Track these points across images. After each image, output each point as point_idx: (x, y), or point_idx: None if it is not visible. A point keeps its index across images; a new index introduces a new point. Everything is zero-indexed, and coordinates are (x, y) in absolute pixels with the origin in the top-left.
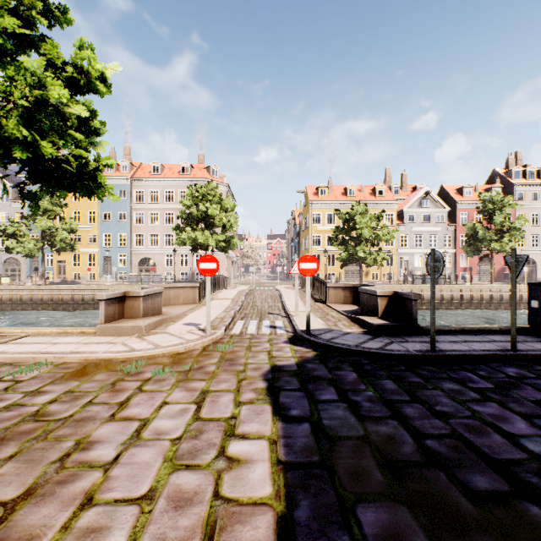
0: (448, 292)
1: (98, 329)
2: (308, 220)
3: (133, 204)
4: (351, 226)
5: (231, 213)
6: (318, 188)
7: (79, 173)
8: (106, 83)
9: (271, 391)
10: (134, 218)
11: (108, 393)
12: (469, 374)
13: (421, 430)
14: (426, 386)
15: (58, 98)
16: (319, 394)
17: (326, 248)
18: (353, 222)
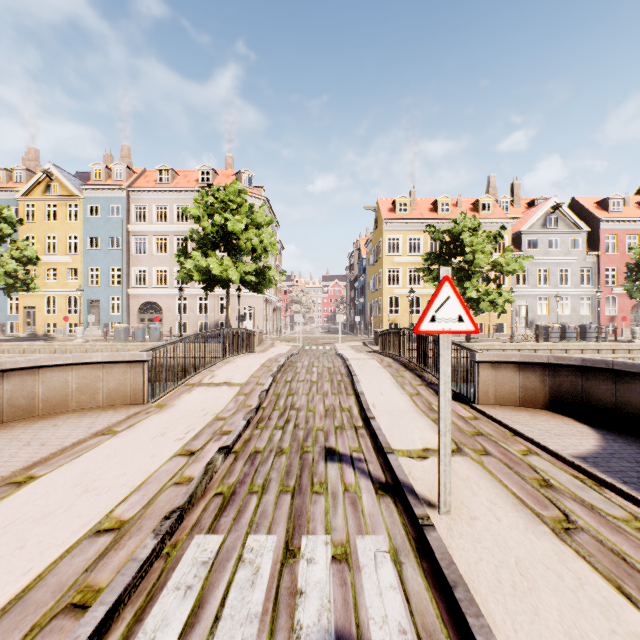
0: (610, 355)
1: None
2: (381, 247)
3: (131, 226)
4: (452, 252)
5: (265, 229)
6: (395, 202)
7: None
8: None
9: None
10: (133, 245)
11: None
12: None
13: None
14: None
15: None
16: None
17: (408, 288)
18: (457, 244)
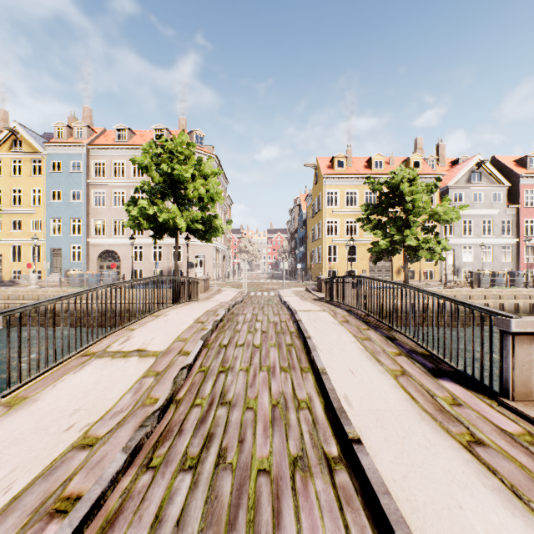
0: None
1: None
2: (320, 200)
3: (91, 180)
4: (390, 202)
5: (211, 179)
6: (333, 159)
7: None
8: None
9: None
10: (93, 198)
11: None
12: None
13: None
14: None
15: None
16: None
17: (345, 238)
18: (396, 195)
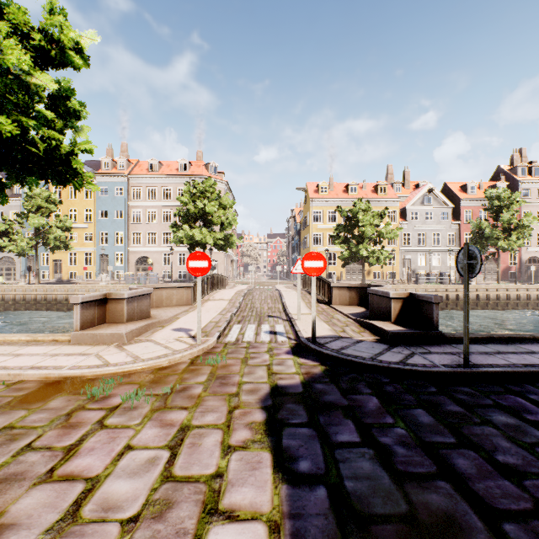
0: (453, 292)
1: (72, 336)
2: (308, 218)
3: (130, 202)
4: (353, 224)
5: (229, 210)
6: (318, 186)
7: (48, 156)
8: (82, 54)
9: (271, 428)
10: (131, 216)
11: (58, 430)
12: (519, 399)
13: (490, 502)
14: (472, 419)
15: (18, 64)
16: (335, 432)
17: (327, 247)
18: (356, 220)
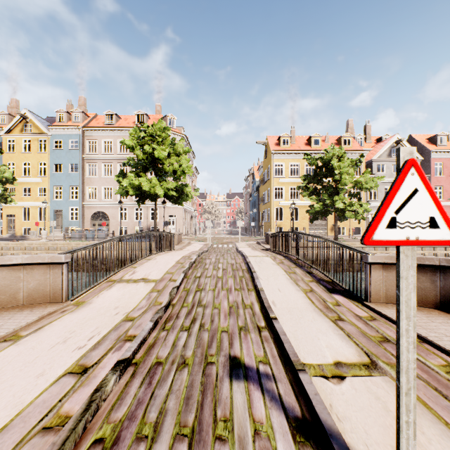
0: (443, 251)
1: None
2: (269, 171)
3: (86, 155)
4: (324, 174)
5: (183, 156)
6: (280, 138)
7: None
8: None
9: None
10: (87, 170)
11: None
12: None
13: None
14: None
15: None
16: None
17: (289, 201)
18: (328, 168)
